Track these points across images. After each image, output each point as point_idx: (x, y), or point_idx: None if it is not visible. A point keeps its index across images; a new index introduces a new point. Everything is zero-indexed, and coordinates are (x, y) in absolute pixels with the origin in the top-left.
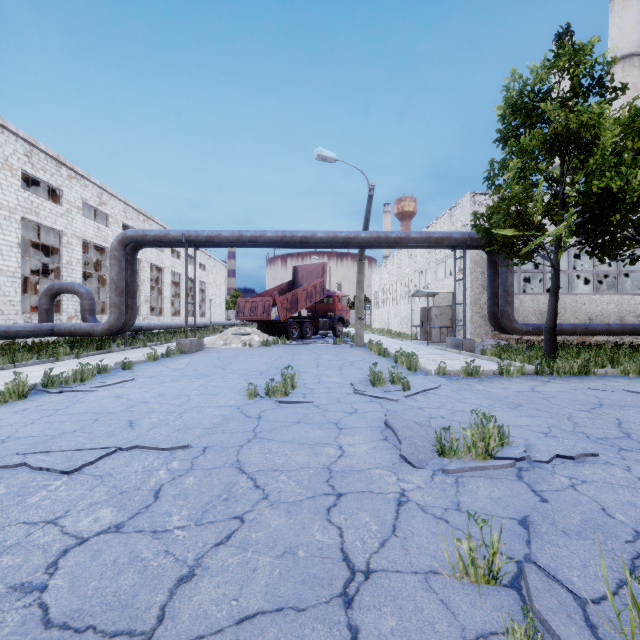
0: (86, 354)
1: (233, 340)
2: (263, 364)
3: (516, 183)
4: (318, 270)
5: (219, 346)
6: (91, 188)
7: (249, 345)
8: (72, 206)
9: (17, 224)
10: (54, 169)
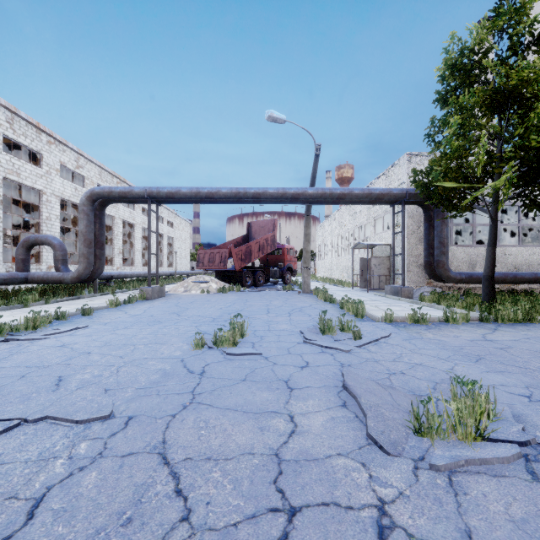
0: (55, 300)
1: (193, 287)
2: (217, 310)
3: (456, 139)
4: (269, 225)
5: (180, 293)
6: (69, 153)
7: (207, 292)
8: (51, 168)
9: None
10: (34, 135)
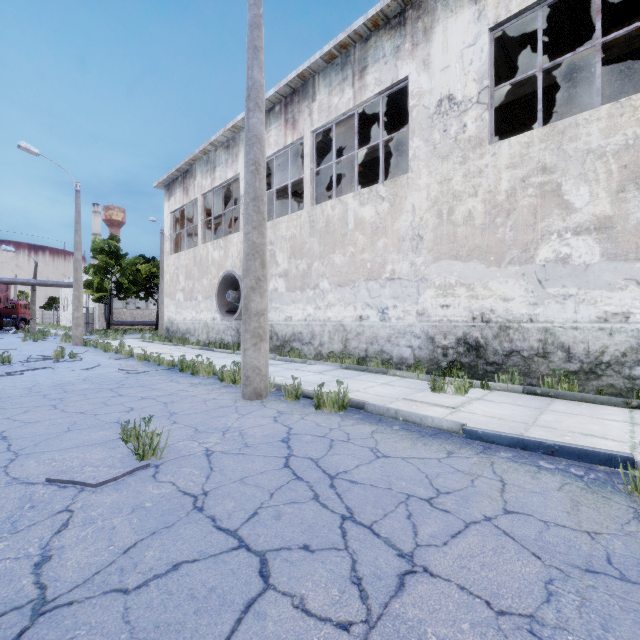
0: None
1: None
2: None
3: (95, 275)
4: (3, 287)
5: None
6: None
7: None
8: None
9: None
10: None
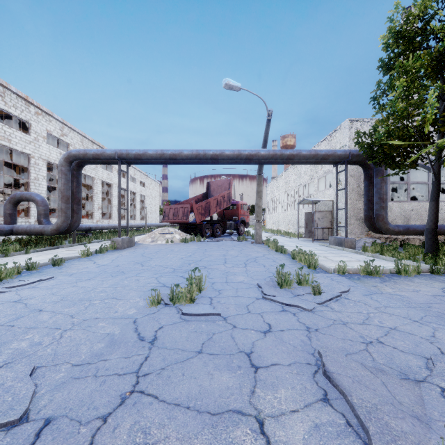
0: (36, 250)
1: (159, 238)
2: (178, 260)
3: (400, 101)
4: (225, 184)
5: (148, 243)
6: (54, 123)
7: (171, 242)
8: (39, 136)
9: None
10: (24, 107)
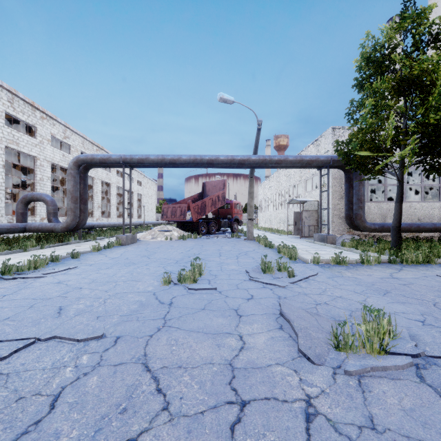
0: (49, 246)
1: (158, 235)
2: (179, 254)
3: (370, 117)
4: (220, 185)
5: (148, 239)
6: (58, 126)
7: (170, 239)
8: (44, 139)
9: (2, 151)
10: (30, 112)
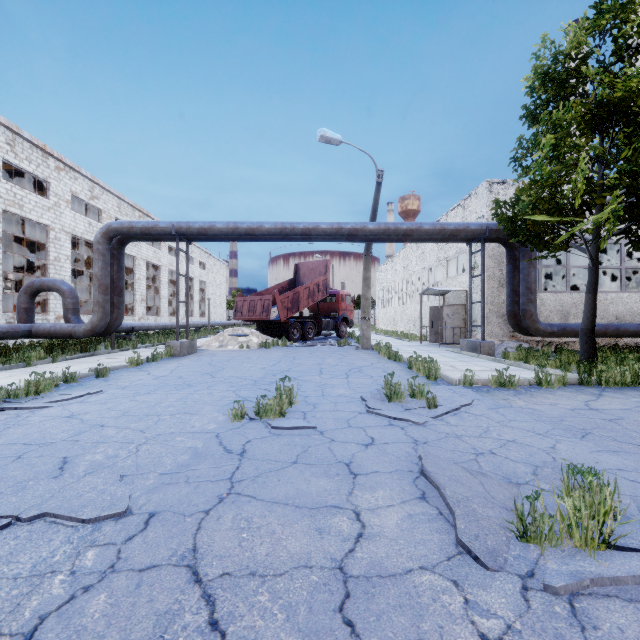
0: (65, 358)
1: (229, 342)
2: (259, 370)
3: (548, 163)
4: (321, 267)
5: (214, 348)
6: (82, 181)
7: (246, 347)
8: (60, 199)
9: None
10: (40, 160)
